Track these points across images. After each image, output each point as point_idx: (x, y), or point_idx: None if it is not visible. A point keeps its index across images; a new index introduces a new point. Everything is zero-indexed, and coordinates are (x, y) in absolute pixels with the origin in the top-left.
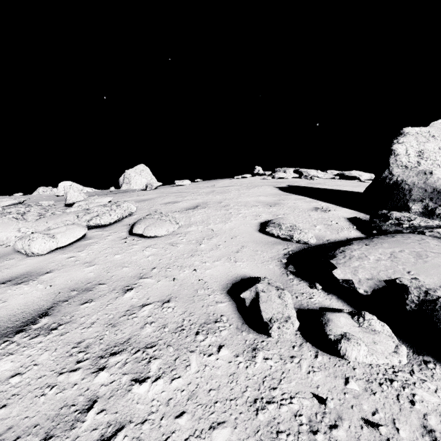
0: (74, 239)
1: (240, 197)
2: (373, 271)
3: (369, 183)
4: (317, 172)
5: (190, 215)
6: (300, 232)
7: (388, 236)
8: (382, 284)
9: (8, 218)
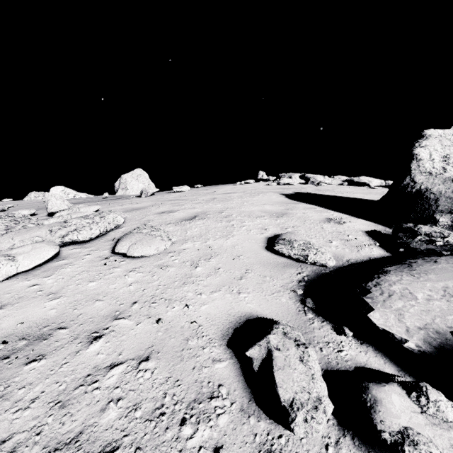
0: (40, 261)
1: (244, 206)
2: (425, 317)
3: (380, 190)
4: (324, 178)
5: (186, 227)
6: (316, 252)
7: (428, 259)
8: (441, 338)
9: None
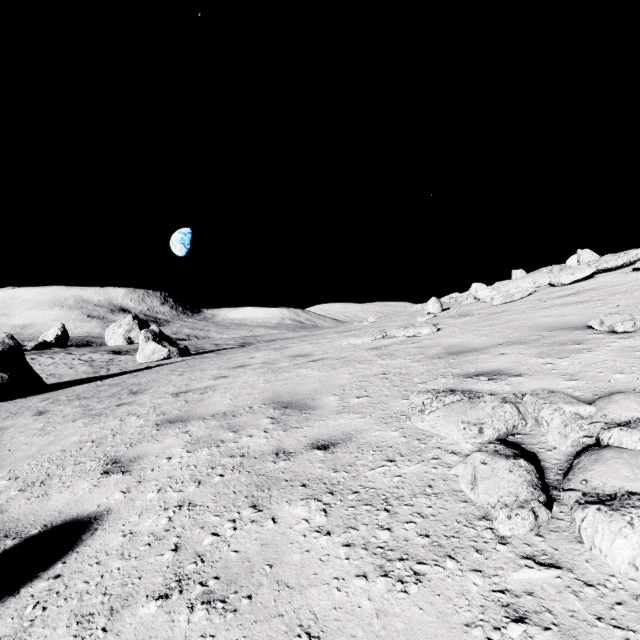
0: (585, 275)
1: None
2: None
3: None
4: None
5: None
6: None
7: None
8: None
9: (542, 272)
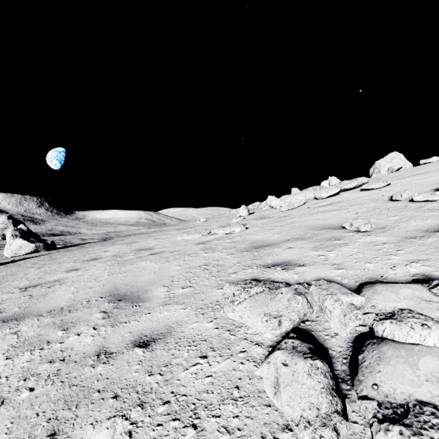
0: (335, 192)
1: None
2: None
3: None
4: None
5: (404, 179)
6: None
7: None
8: None
9: (310, 190)
